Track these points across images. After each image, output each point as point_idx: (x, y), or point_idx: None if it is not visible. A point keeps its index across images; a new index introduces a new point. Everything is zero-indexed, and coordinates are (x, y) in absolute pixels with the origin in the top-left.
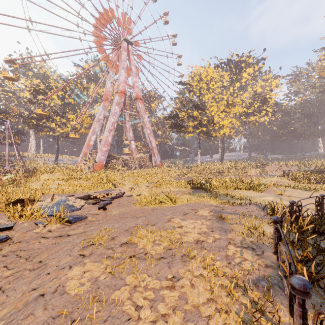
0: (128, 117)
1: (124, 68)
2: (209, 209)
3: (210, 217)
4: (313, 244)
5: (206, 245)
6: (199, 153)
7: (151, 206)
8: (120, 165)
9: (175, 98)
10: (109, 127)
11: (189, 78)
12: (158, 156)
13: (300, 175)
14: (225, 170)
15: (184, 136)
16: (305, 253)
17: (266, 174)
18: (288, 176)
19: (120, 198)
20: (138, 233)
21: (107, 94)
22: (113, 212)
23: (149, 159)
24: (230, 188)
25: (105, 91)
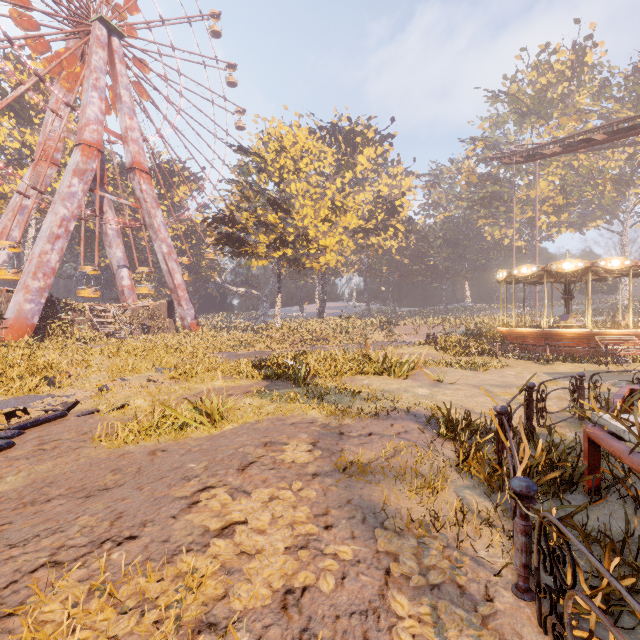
0: (111, 210)
1: (99, 89)
2: (311, 439)
3: (316, 464)
4: (584, 529)
5: (318, 612)
6: (279, 301)
7: (148, 442)
8: (83, 326)
9: (228, 181)
10: (53, 228)
11: (258, 144)
12: (190, 306)
13: (453, 341)
14: (329, 335)
15: (247, 264)
16: (605, 583)
17: (396, 340)
18: (436, 345)
19: (55, 424)
20: (41, 612)
21: (50, 145)
22: (1, 484)
23: (168, 313)
24: (346, 374)
25: (42, 137)
